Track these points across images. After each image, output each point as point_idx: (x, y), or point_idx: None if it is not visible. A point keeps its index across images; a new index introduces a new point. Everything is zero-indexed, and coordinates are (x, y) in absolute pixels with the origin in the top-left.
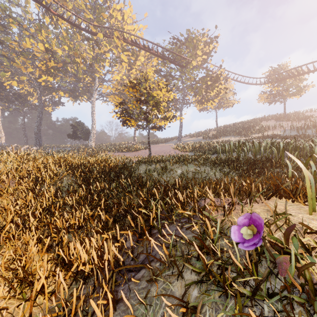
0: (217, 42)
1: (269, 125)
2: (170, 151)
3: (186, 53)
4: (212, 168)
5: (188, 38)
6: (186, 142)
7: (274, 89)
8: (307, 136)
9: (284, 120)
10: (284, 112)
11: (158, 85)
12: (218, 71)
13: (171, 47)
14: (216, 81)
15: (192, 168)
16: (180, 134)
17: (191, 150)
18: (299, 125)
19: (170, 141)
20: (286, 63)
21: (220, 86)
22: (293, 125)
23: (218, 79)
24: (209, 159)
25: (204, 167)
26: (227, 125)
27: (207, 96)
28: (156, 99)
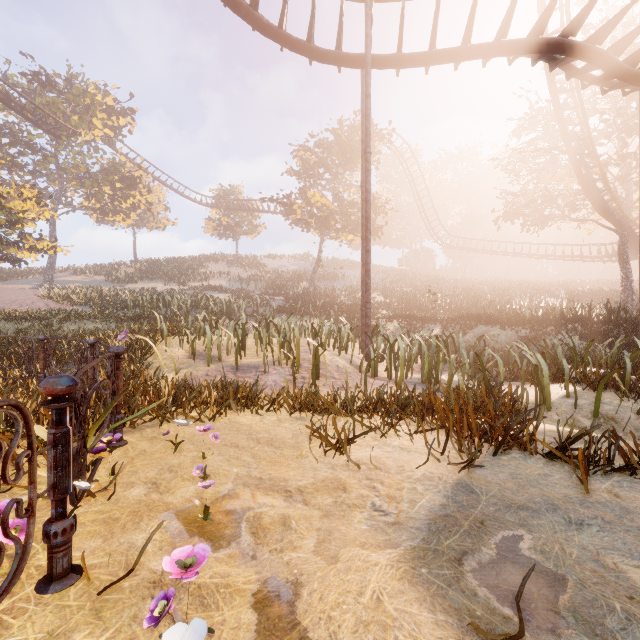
0: (133, 120)
1: (215, 271)
2: (34, 303)
3: (68, 115)
4: (118, 324)
5: (74, 89)
6: (67, 285)
7: (223, 220)
8: (245, 292)
9: (236, 265)
10: (236, 254)
11: (18, 192)
12: (136, 172)
13: (29, 87)
14: (132, 186)
15: (91, 325)
16: (50, 268)
17: (84, 303)
18: (247, 276)
19: (19, 278)
20: (239, 187)
21: (140, 198)
22: (243, 274)
23: (135, 184)
24: (115, 316)
25: (108, 324)
26: (155, 260)
27: (115, 206)
28: (18, 217)
